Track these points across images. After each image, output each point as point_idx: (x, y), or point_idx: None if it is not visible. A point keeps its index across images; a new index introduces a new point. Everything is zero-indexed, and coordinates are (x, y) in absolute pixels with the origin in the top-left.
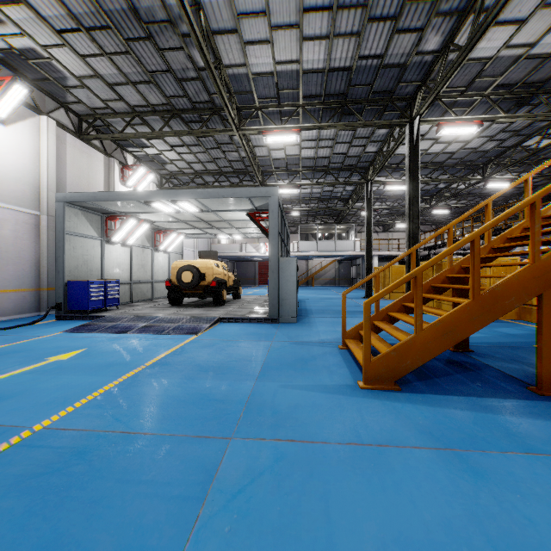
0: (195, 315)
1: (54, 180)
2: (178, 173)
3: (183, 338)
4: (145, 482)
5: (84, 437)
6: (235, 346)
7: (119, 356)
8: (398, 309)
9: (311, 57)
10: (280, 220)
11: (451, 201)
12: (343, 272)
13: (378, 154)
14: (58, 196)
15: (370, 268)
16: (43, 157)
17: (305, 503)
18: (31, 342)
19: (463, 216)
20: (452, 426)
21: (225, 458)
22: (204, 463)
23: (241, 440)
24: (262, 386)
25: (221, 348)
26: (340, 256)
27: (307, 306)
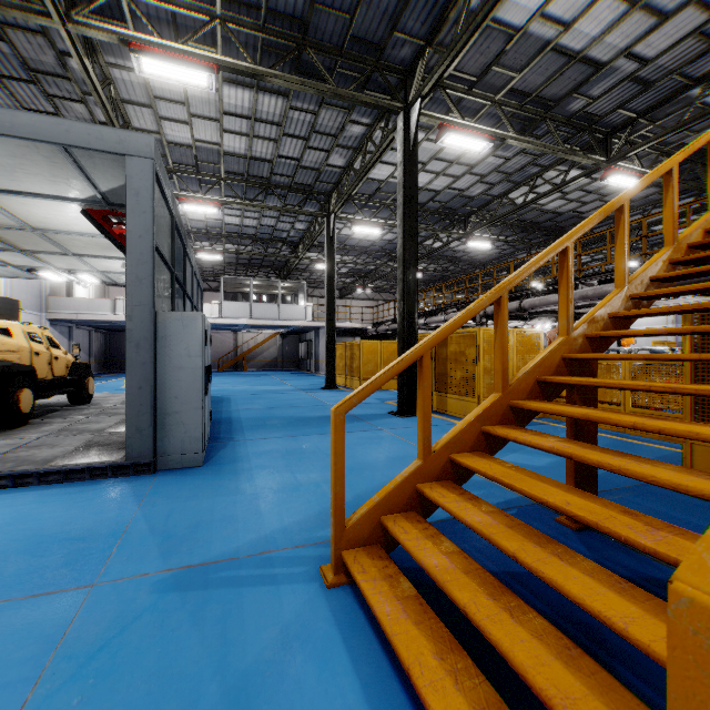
0: None
1: None
2: None
3: None
4: None
5: None
6: None
7: None
8: (473, 443)
9: None
10: (167, 232)
11: (421, 264)
12: (289, 350)
13: (347, 171)
14: None
15: (333, 344)
16: None
17: None
18: None
19: (589, 223)
20: None
21: None
22: None
23: None
24: None
25: None
26: (285, 327)
27: (233, 412)
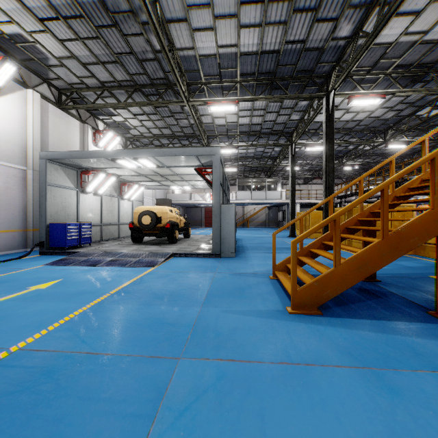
0: (153, 251)
1: (38, 141)
2: (140, 137)
3: (142, 270)
4: (104, 400)
5: (54, 358)
6: (185, 277)
7: (88, 286)
8: (318, 246)
9: (247, 42)
10: (221, 174)
11: (358, 160)
12: (272, 216)
13: (300, 121)
14: (41, 154)
15: (294, 213)
16: (29, 122)
17: (243, 419)
18: (17, 273)
19: (372, 170)
20: (367, 347)
21: (174, 377)
22: (156, 381)
23: (188, 360)
24: (206, 312)
25: (173, 278)
26: (270, 203)
27: (244, 244)
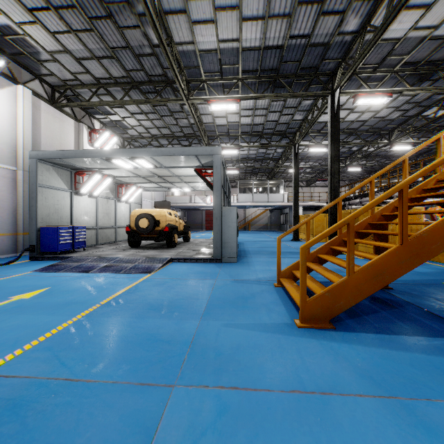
0: (150, 256)
1: (30, 140)
2: (138, 137)
3: (138, 277)
4: None
5: (25, 386)
6: (183, 284)
7: (78, 295)
8: (326, 252)
9: (249, 36)
10: (222, 175)
11: (362, 162)
12: (274, 219)
13: (304, 121)
14: (32, 154)
15: (297, 216)
16: (20, 120)
17: None
18: (2, 281)
19: (383, 170)
20: (390, 369)
21: (167, 411)
22: (144, 418)
23: (184, 388)
24: (206, 326)
25: (171, 286)
26: (272, 206)
27: (245, 248)
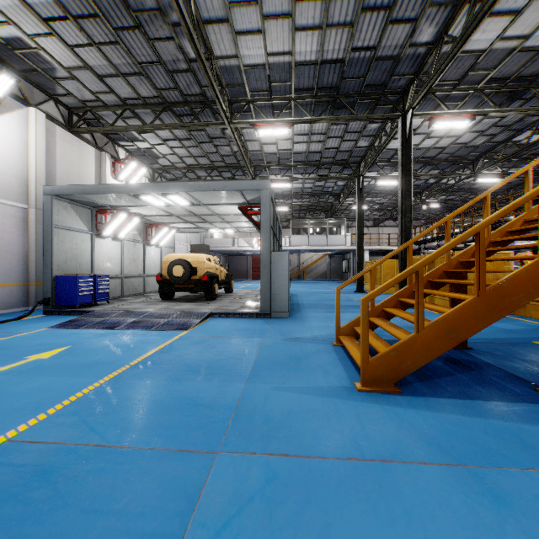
0: (186, 310)
1: (43, 173)
2: (170, 167)
3: (172, 335)
4: (115, 512)
5: (52, 452)
6: (225, 343)
7: (103, 355)
8: (394, 305)
9: (303, 48)
10: (272, 214)
11: (441, 197)
12: (334, 266)
13: (369, 149)
14: (46, 189)
15: (362, 262)
16: (32, 149)
17: None
18: (14, 339)
19: (461, 209)
20: (461, 436)
21: (210, 478)
22: (185, 485)
23: (228, 455)
24: (252, 389)
25: (211, 345)
26: (331, 250)
27: (299, 301)
